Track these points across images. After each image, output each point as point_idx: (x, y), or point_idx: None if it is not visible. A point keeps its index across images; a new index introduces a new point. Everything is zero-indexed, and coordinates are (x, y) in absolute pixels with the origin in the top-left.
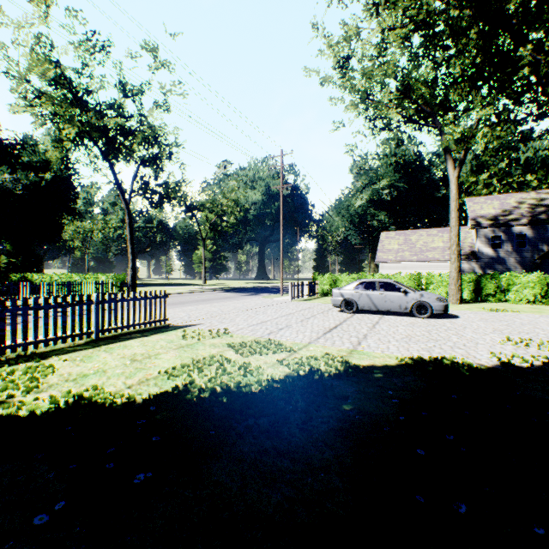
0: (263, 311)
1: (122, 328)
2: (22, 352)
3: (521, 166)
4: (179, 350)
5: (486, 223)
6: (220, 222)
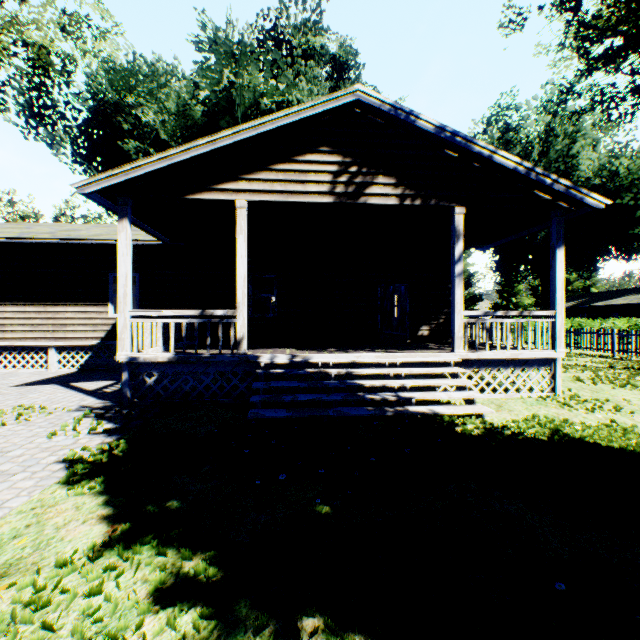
0: None
1: None
2: None
3: None
4: None
5: None
6: None
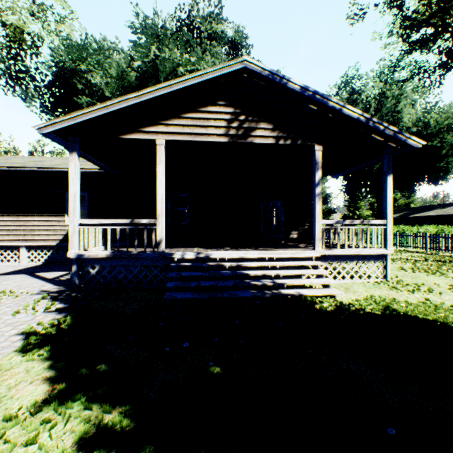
0: None
1: None
2: None
3: None
4: None
5: None
6: None
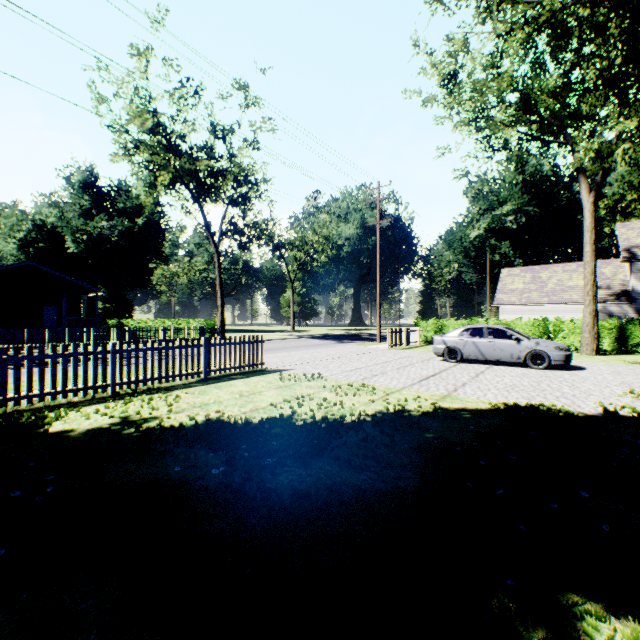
0: (357, 359)
1: (225, 370)
2: (150, 386)
3: None
4: (279, 389)
5: None
6: (309, 262)
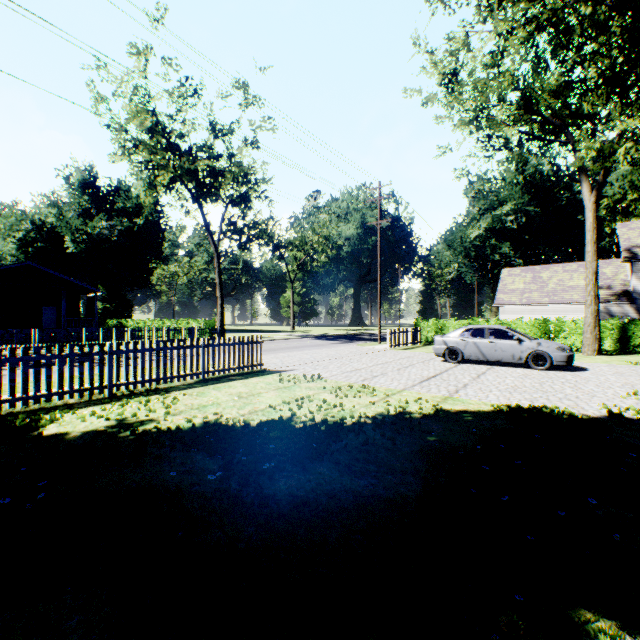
0: (358, 359)
1: (224, 371)
2: (148, 387)
3: None
4: (278, 391)
5: None
6: (309, 262)
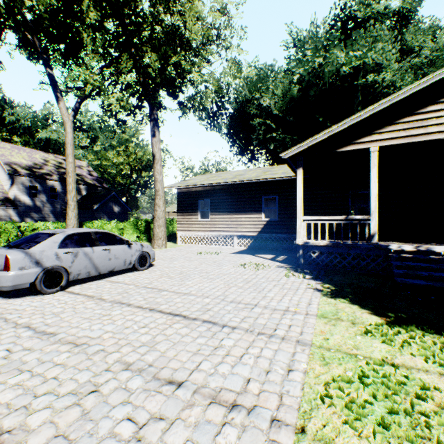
0: None
1: None
2: None
3: (6, 126)
4: None
5: (25, 172)
6: None
